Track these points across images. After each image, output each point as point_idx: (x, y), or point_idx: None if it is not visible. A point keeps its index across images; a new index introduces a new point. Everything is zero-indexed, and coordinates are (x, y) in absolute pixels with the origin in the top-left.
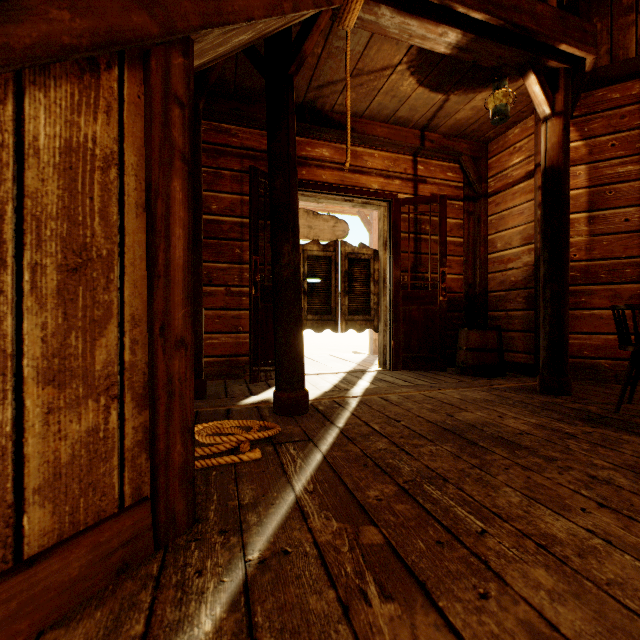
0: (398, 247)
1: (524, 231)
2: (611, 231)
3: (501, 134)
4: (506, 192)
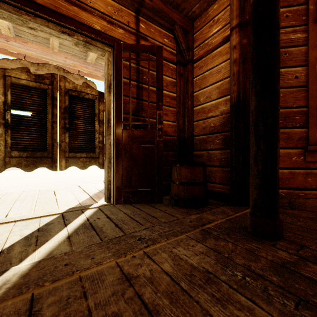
0: (120, 89)
1: (221, 86)
2: (286, 85)
3: (203, 11)
4: (207, 57)
